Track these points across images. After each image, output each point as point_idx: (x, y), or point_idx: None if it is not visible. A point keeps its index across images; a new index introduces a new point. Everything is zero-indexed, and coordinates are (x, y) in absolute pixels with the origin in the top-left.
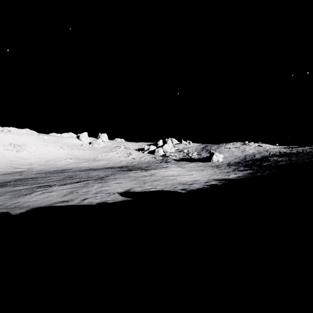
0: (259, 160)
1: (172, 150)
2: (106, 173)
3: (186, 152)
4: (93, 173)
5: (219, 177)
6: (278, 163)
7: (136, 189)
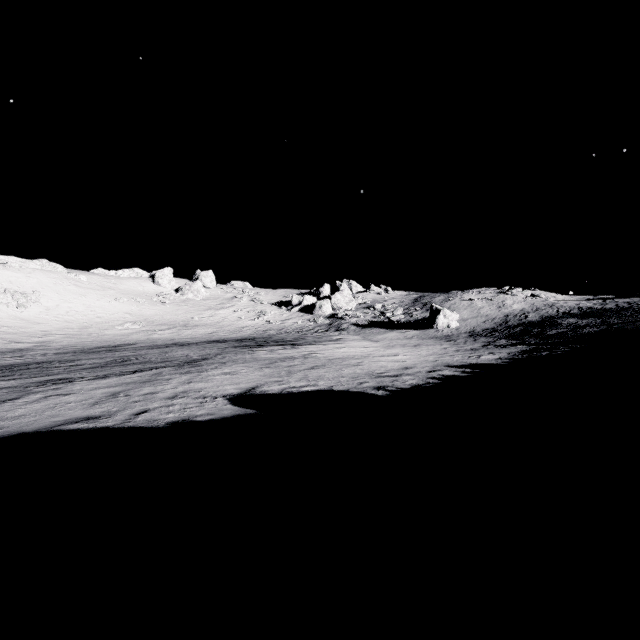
0: (538, 325)
1: (350, 306)
2: (206, 353)
3: (379, 310)
4: (176, 352)
5: (458, 361)
6: (580, 329)
7: (268, 387)
